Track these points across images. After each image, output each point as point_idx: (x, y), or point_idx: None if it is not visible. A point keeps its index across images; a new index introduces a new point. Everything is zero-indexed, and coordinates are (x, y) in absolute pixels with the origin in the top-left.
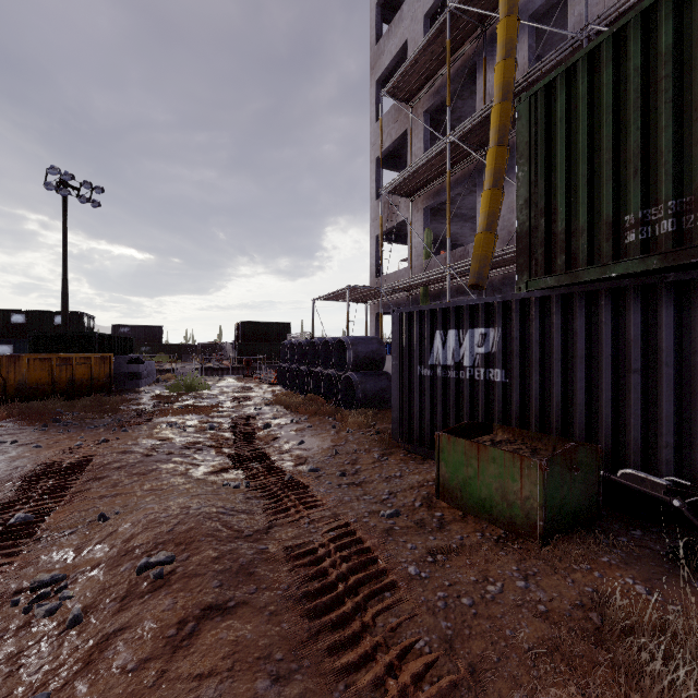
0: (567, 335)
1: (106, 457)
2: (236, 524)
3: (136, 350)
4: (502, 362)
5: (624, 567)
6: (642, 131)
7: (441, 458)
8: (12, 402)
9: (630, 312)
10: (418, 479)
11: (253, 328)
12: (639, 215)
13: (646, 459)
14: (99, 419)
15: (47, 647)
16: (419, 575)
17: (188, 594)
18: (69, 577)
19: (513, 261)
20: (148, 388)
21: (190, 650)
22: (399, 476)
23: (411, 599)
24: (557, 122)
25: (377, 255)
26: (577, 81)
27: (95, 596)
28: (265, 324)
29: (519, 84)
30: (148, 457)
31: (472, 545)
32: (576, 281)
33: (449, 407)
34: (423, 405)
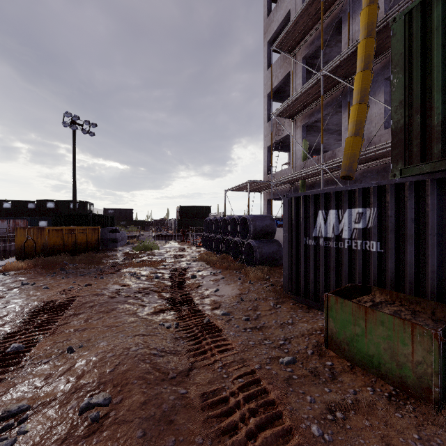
0: (442, 213)
1: (85, 298)
2: (163, 365)
3: (118, 224)
4: (377, 236)
5: None
6: None
7: (329, 315)
8: (39, 257)
9: None
10: (307, 327)
11: (187, 210)
12: None
13: None
14: (88, 269)
15: None
16: (322, 437)
17: (114, 444)
18: (32, 408)
19: (372, 158)
20: (122, 248)
21: None
22: (291, 323)
23: None
24: (433, 31)
25: (268, 160)
26: None
27: (43, 433)
28: (195, 207)
29: (379, 25)
30: (112, 299)
31: (367, 403)
32: None
33: (330, 269)
34: (308, 267)
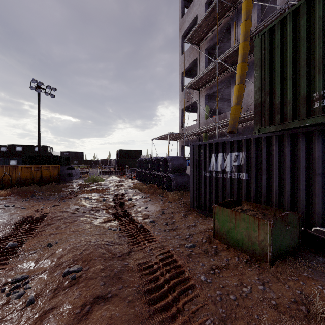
0: (281, 156)
1: (54, 214)
2: (113, 250)
3: (71, 163)
4: (246, 169)
5: (316, 279)
6: (323, 49)
7: (215, 218)
8: (14, 187)
9: (316, 144)
10: (203, 227)
11: (124, 153)
12: (321, 93)
13: (324, 220)
14: (53, 195)
15: (15, 316)
16: (206, 281)
17: (87, 289)
18: (30, 277)
19: (249, 119)
20: (76, 181)
21: (86, 322)
22: (194, 225)
23: (203, 295)
24: (276, 47)
25: (182, 118)
26: (286, 25)
27: (41, 288)
28: (130, 151)
29: (253, 33)
30: (74, 214)
31: (233, 264)
32: (286, 128)
33: (219, 191)
34: (206, 190)
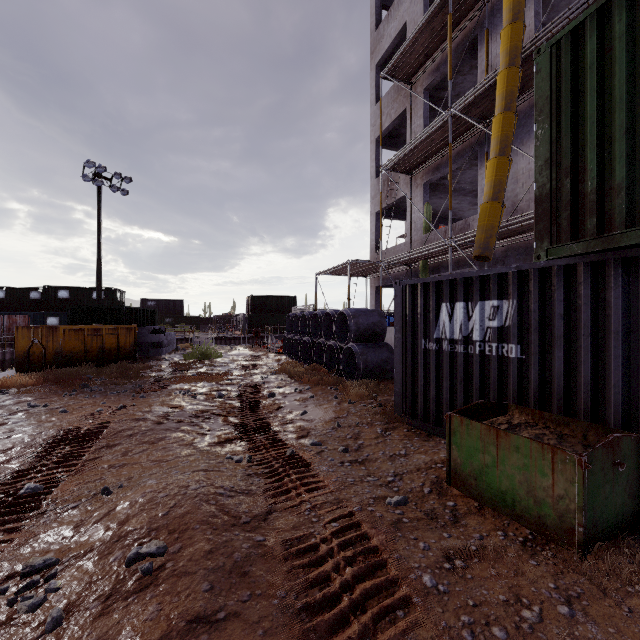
0: (598, 307)
1: (120, 424)
2: (233, 507)
3: (161, 321)
4: (517, 337)
5: None
6: None
7: (452, 441)
8: (50, 369)
9: None
10: (424, 459)
11: (262, 301)
12: None
13: None
14: (122, 385)
15: None
16: (436, 588)
17: (174, 599)
18: (61, 562)
19: (517, 231)
20: (168, 356)
21: None
22: (404, 454)
23: (429, 623)
24: (586, 70)
25: (377, 231)
26: (612, 19)
27: (80, 590)
28: (273, 297)
29: (526, 49)
30: (159, 425)
31: (495, 549)
32: (611, 247)
33: (457, 383)
34: (428, 379)
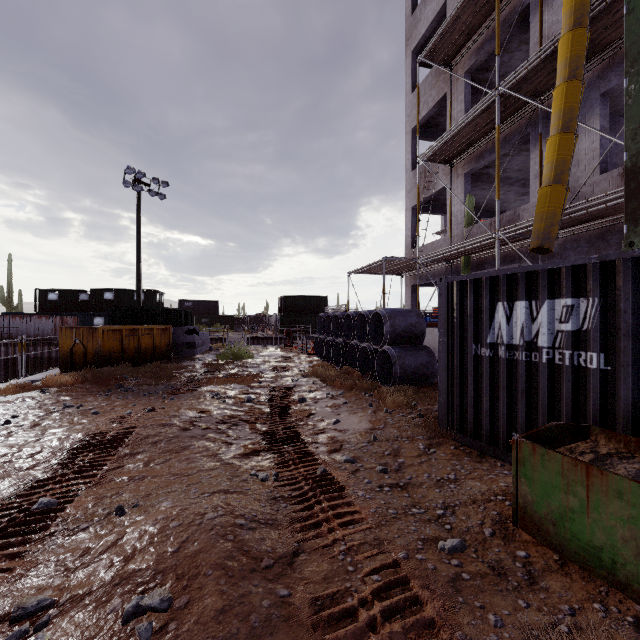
0: None
1: (146, 429)
2: (254, 545)
3: (198, 321)
4: (600, 343)
5: None
6: None
7: (520, 472)
8: (89, 368)
9: None
10: (480, 488)
11: (294, 302)
12: None
13: None
14: (155, 385)
15: None
16: None
17: None
18: (57, 604)
19: (580, 220)
20: (202, 356)
21: None
22: (454, 479)
23: None
24: None
25: (413, 227)
26: None
27: None
28: (304, 298)
29: (594, 8)
30: (185, 431)
31: (598, 635)
32: None
33: (516, 396)
34: (479, 390)
